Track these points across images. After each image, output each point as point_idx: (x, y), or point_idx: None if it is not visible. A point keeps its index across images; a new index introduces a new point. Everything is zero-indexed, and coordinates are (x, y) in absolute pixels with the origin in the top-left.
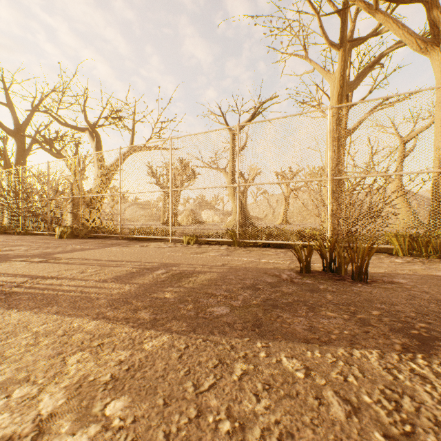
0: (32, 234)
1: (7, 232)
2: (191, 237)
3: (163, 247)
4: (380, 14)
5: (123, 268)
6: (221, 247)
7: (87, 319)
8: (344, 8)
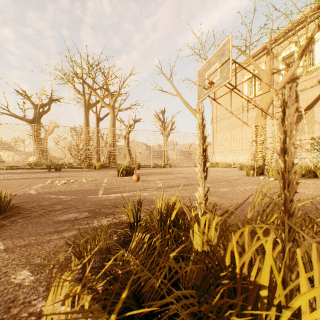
0: None
1: None
2: (9, 167)
3: None
4: (94, 92)
5: None
6: (25, 169)
7: (0, 174)
8: (82, 84)
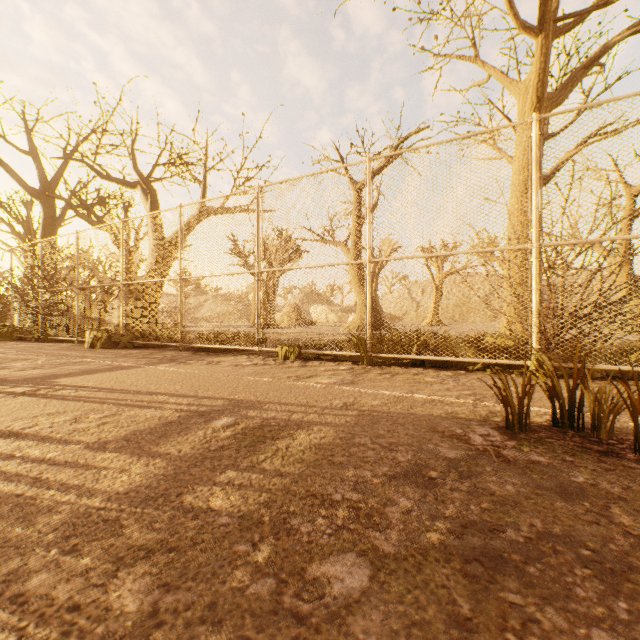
0: (55, 341)
1: (23, 338)
2: (291, 348)
3: (243, 366)
4: None
5: (157, 411)
6: (340, 365)
7: None
8: None
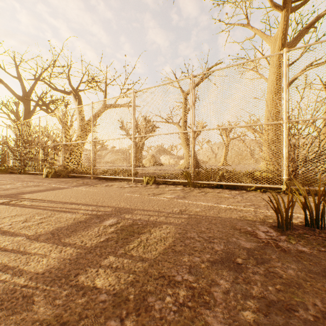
0: (28, 174)
1: (12, 172)
2: (150, 178)
3: (125, 187)
4: None
5: (73, 214)
6: (177, 187)
7: None
8: None
